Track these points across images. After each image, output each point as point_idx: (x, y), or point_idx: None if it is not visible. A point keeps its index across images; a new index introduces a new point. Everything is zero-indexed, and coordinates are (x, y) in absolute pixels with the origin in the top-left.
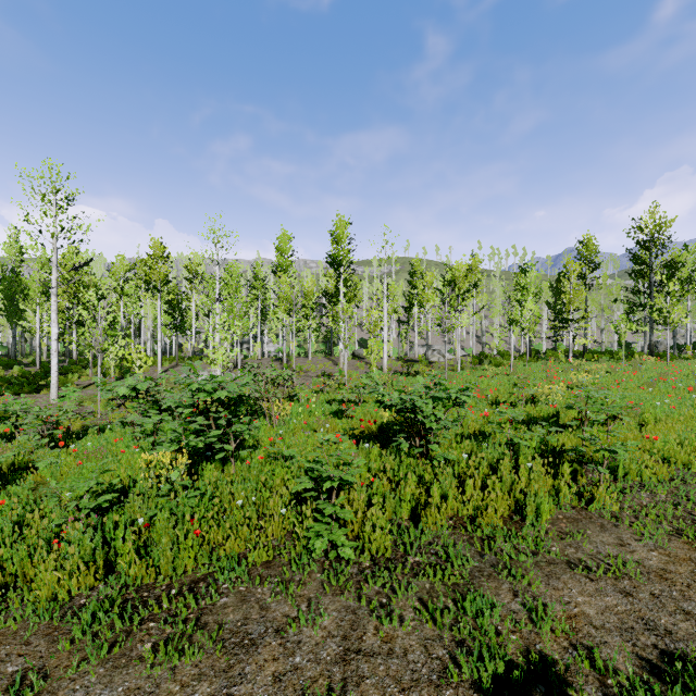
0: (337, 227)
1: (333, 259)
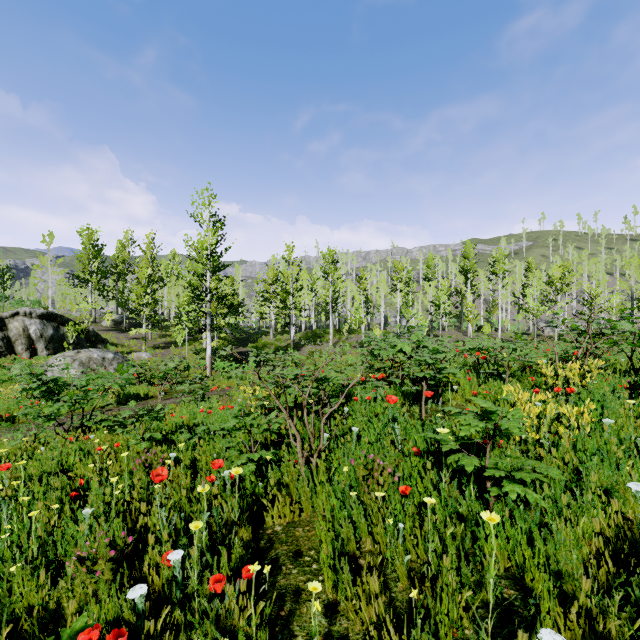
0: (466, 248)
1: (463, 269)
